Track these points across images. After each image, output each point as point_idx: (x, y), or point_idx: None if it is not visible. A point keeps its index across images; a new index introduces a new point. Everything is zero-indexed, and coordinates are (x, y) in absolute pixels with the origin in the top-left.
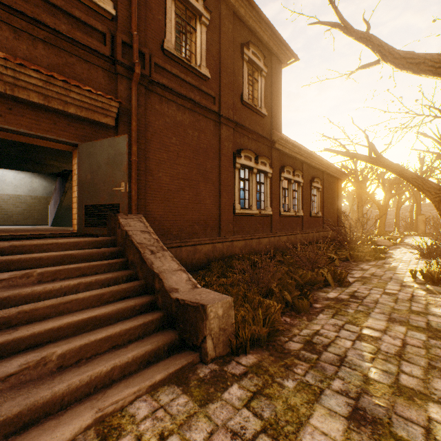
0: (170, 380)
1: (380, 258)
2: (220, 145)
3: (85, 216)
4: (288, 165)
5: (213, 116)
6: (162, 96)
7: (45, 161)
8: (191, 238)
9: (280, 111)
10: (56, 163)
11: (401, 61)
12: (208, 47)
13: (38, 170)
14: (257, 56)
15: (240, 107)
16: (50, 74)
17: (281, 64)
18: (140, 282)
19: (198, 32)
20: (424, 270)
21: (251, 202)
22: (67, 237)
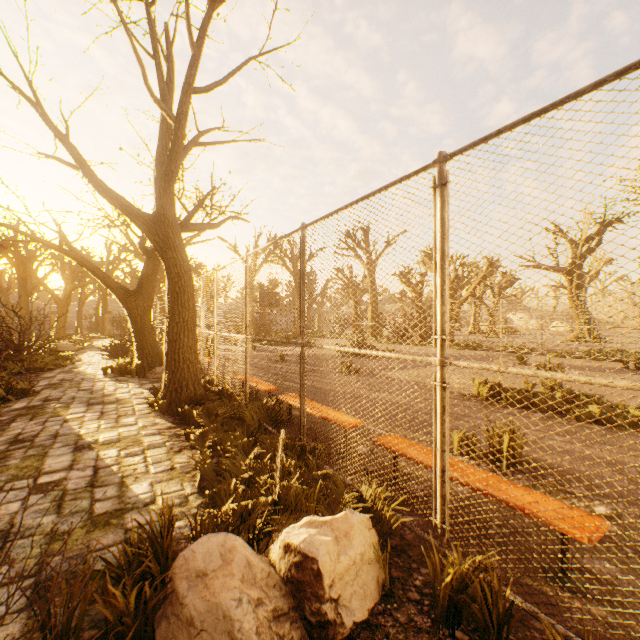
0: None
1: (67, 364)
2: None
3: None
4: None
5: None
6: None
7: None
8: None
9: None
10: None
11: (100, 188)
12: None
13: None
14: None
15: None
16: None
17: None
18: None
19: None
20: (114, 365)
21: None
22: None
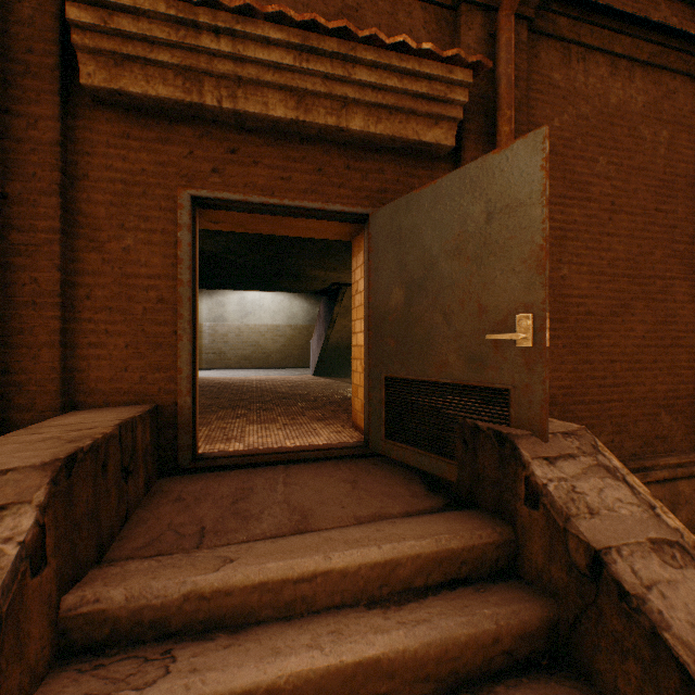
0: None
1: None
2: None
3: (386, 408)
4: None
5: None
6: (570, 43)
7: (304, 271)
8: (649, 453)
9: None
10: (319, 273)
11: None
12: None
13: (296, 288)
14: None
15: None
16: (308, 19)
17: None
18: None
19: None
20: None
21: None
22: (345, 460)
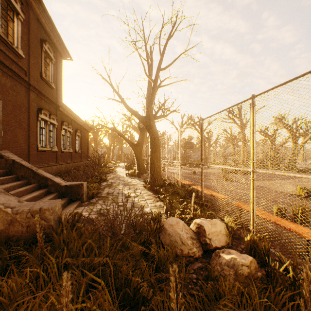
0: (77, 207)
1: (113, 171)
2: (30, 104)
3: None
4: (66, 121)
5: (26, 84)
6: None
7: None
8: None
9: (62, 87)
10: None
11: (128, 109)
12: (22, 36)
13: None
14: (50, 50)
15: (40, 80)
16: None
17: (62, 58)
18: (37, 184)
19: (16, 23)
20: (129, 172)
21: (46, 143)
22: None
